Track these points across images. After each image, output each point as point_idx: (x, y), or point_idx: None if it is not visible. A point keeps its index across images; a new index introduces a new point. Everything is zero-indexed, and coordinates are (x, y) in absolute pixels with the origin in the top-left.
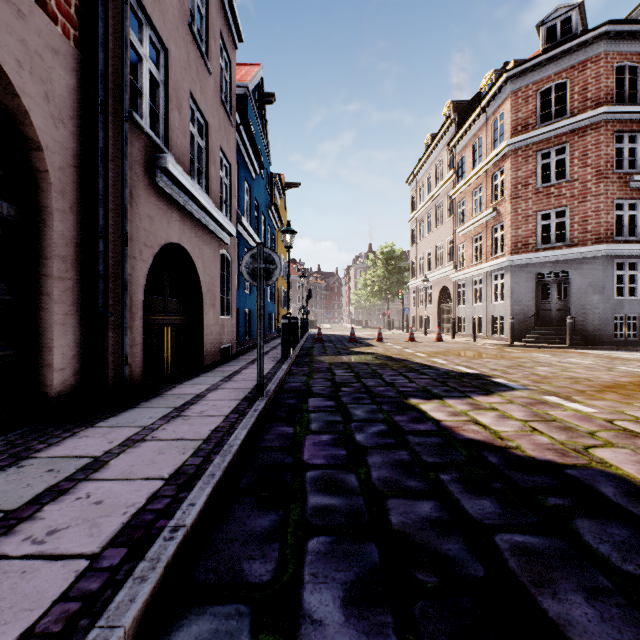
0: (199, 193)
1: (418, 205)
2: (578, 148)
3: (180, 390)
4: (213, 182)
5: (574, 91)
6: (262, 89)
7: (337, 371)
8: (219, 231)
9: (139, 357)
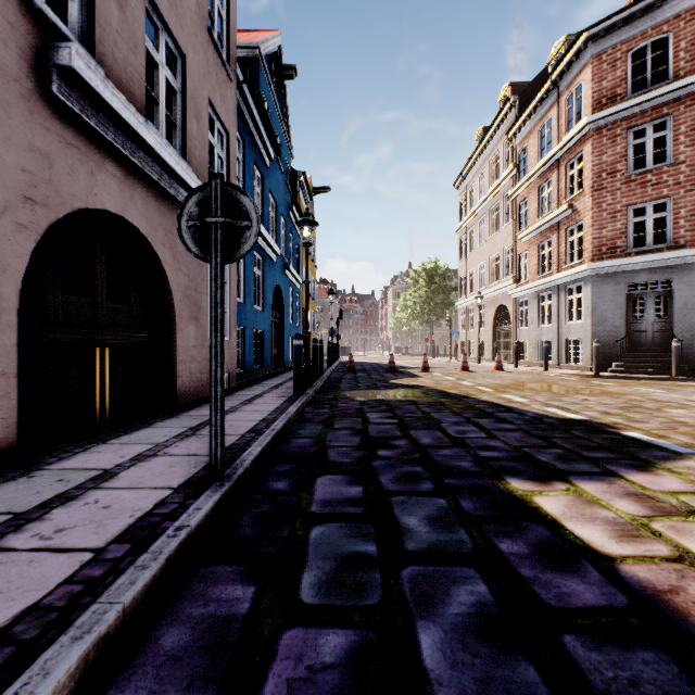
0: (157, 140)
1: (468, 211)
2: (685, 121)
3: (85, 459)
4: (195, 144)
5: (679, 47)
6: (281, 62)
7: (371, 415)
8: None
9: (7, 399)
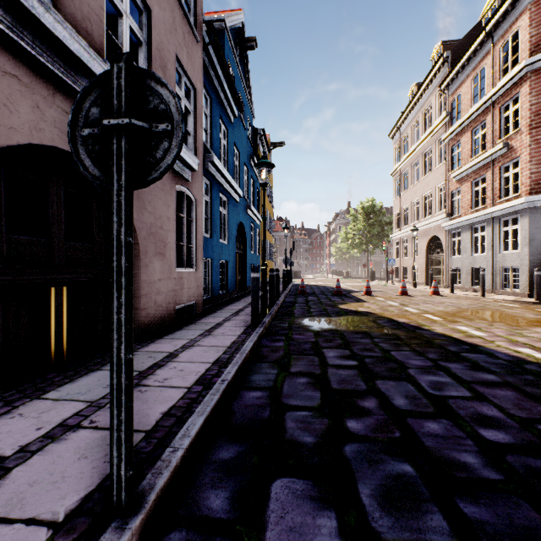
0: None
1: (402, 157)
2: None
3: None
4: None
5: None
6: (243, 36)
7: (328, 353)
8: None
9: None
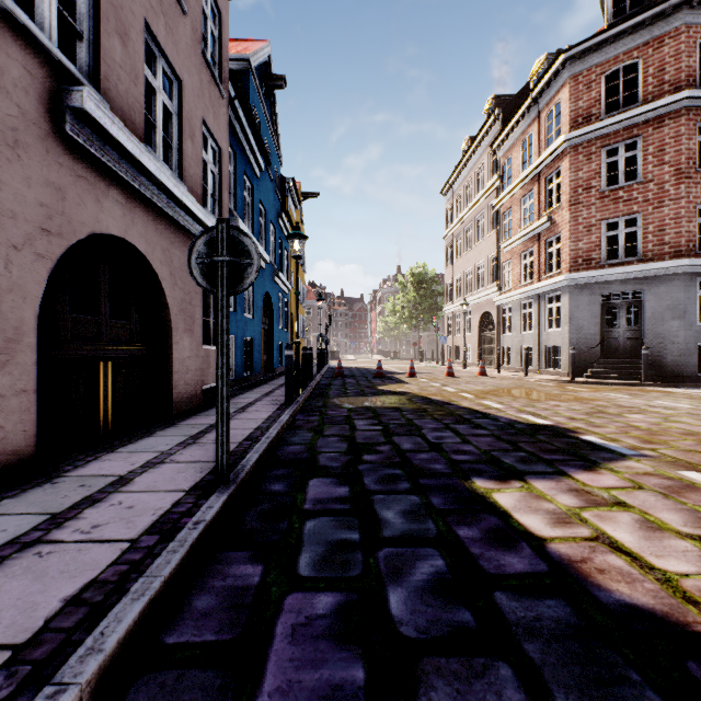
0: (157, 166)
1: (455, 219)
2: (653, 142)
3: (99, 466)
4: (190, 163)
5: (648, 73)
6: (270, 71)
7: (358, 422)
8: (199, 230)
9: (27, 413)
